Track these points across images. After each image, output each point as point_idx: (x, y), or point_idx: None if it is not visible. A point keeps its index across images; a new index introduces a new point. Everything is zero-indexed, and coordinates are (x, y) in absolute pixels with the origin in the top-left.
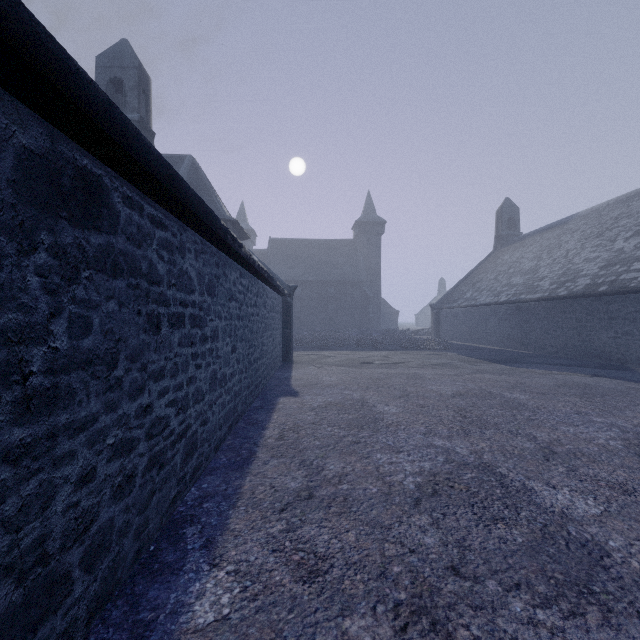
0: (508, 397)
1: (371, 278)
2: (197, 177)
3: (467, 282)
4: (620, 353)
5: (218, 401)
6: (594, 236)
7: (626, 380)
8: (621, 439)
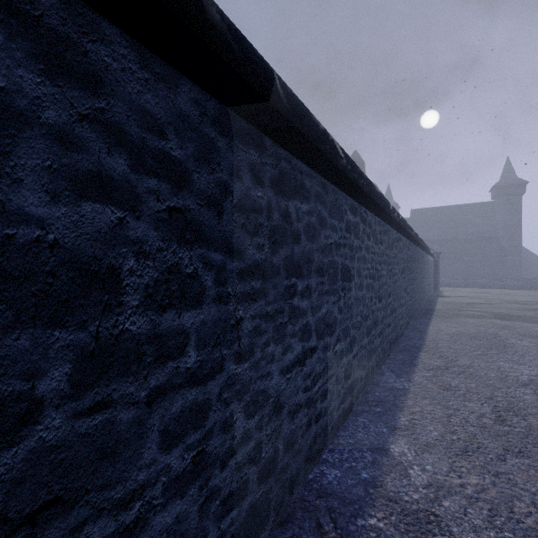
0: None
1: (510, 233)
2: None
3: None
4: None
5: (426, 289)
6: None
7: None
8: None
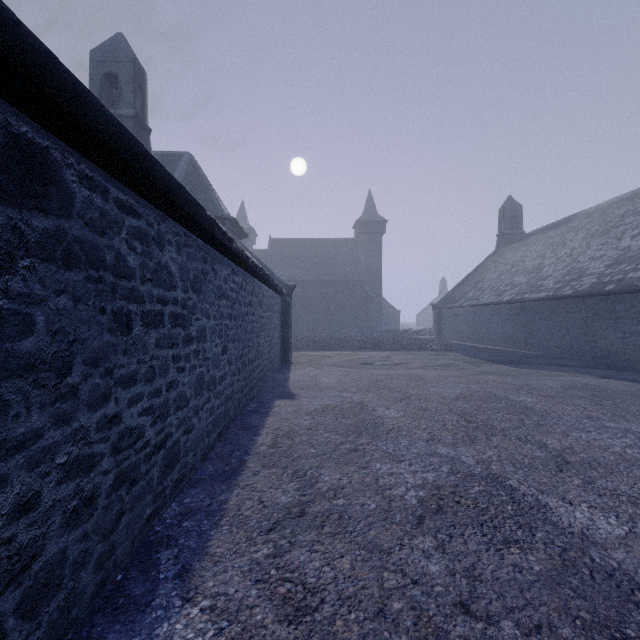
0: (514, 400)
1: (372, 278)
2: (195, 175)
3: (469, 281)
4: (628, 354)
5: (206, 406)
6: (599, 234)
7: (636, 382)
8: (638, 447)
